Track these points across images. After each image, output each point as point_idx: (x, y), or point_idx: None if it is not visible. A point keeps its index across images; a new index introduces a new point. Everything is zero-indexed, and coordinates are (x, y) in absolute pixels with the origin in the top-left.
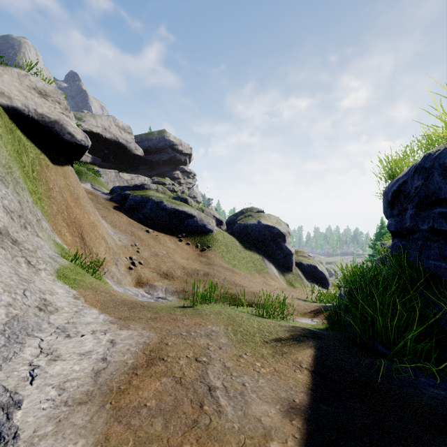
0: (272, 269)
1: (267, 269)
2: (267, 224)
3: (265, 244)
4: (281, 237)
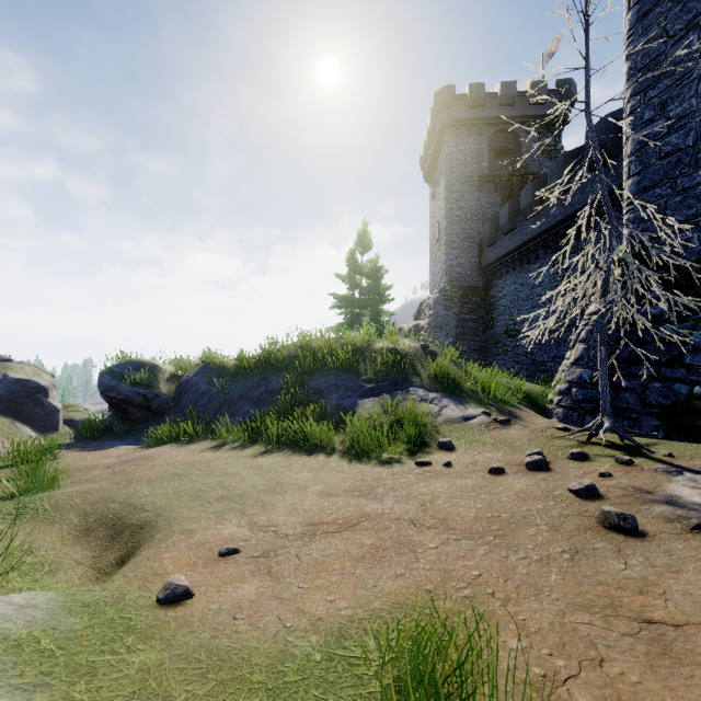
0: (28, 431)
1: (20, 432)
2: (19, 378)
3: (15, 402)
4: (43, 392)
